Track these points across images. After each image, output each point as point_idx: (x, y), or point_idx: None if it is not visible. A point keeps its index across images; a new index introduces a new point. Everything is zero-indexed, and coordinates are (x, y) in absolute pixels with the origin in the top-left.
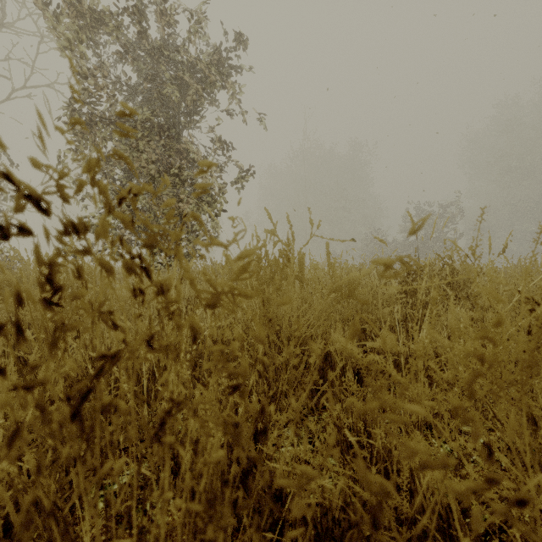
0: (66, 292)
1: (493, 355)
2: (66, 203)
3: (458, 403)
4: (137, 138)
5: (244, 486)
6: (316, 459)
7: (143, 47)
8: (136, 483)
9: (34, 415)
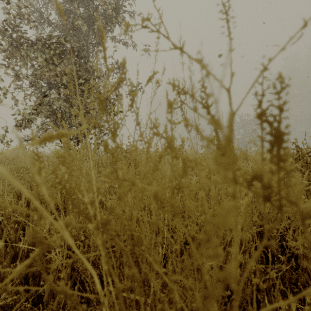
0: None
1: None
2: None
3: None
4: (51, 54)
5: None
6: None
7: None
8: None
9: None
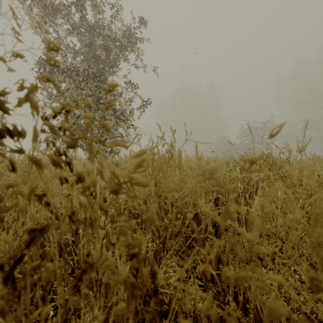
0: (33, 175)
1: (314, 221)
2: (6, 114)
3: (313, 275)
4: (80, 81)
5: (143, 302)
6: (189, 281)
7: (84, 26)
8: (63, 317)
9: (5, 257)
